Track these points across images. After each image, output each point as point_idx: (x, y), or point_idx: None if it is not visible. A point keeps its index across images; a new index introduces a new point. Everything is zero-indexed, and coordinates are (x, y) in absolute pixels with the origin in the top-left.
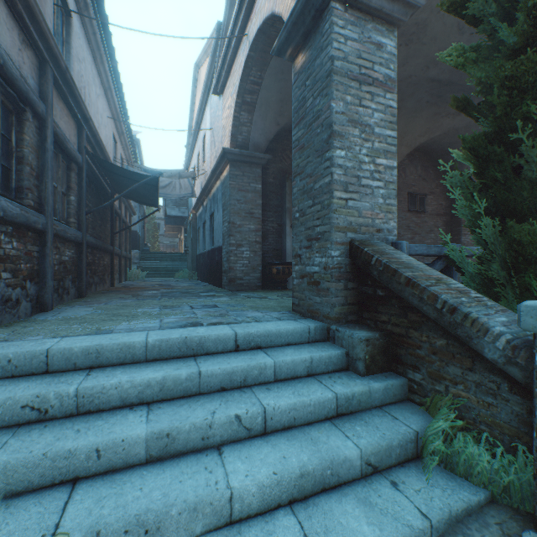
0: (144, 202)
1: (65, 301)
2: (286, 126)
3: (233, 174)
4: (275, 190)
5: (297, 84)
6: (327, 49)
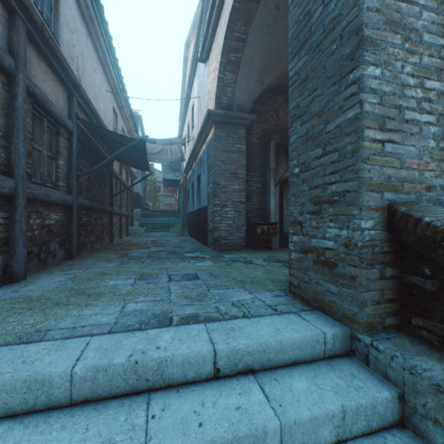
0: (138, 167)
1: (50, 265)
2: (270, 86)
3: (218, 135)
4: (259, 150)
5: (296, 1)
6: None
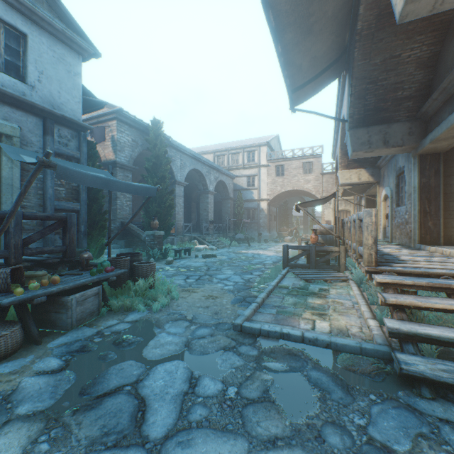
0: None
1: None
2: None
3: None
4: None
5: None
6: (116, 177)
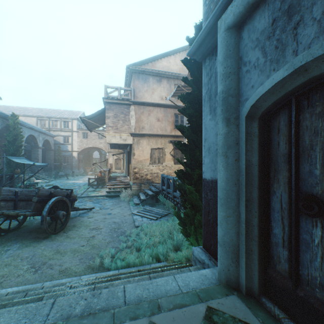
0: None
1: None
2: None
3: None
4: None
5: None
6: None
